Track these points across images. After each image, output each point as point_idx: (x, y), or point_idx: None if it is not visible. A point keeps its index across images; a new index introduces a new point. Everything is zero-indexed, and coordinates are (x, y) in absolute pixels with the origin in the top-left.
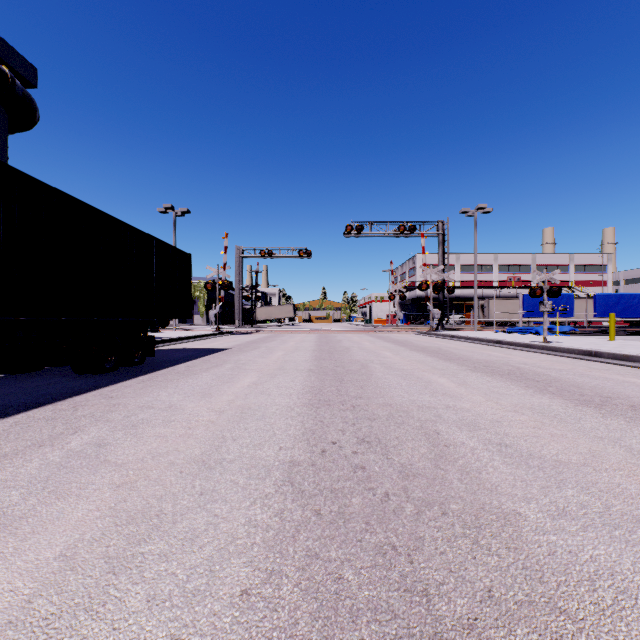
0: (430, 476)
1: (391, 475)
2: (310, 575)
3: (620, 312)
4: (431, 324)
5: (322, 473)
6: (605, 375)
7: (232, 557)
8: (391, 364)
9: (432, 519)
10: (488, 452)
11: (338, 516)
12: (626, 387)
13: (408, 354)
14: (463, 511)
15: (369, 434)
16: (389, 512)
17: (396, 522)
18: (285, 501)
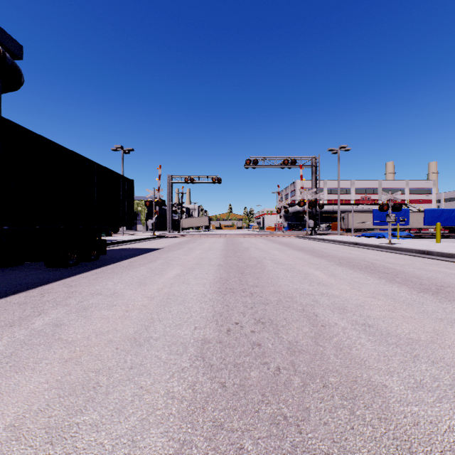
0: (312, 352)
1: (281, 351)
2: (216, 445)
3: (442, 222)
4: (307, 230)
5: (227, 349)
6: (436, 269)
7: (151, 427)
8: (279, 260)
9: (315, 391)
10: (356, 331)
11: (239, 388)
12: (453, 278)
13: (291, 252)
14: (340, 383)
15: (263, 316)
16: (280, 384)
17: (286, 394)
18: (197, 374)
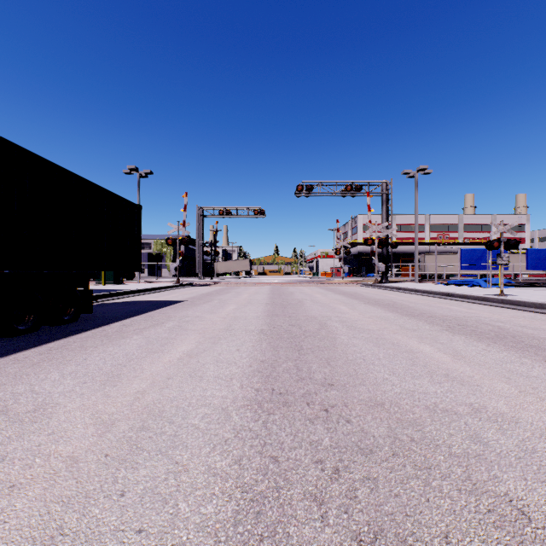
0: None
1: None
2: None
3: None
4: (376, 277)
5: None
6: None
7: None
8: (352, 322)
9: None
10: None
11: None
12: None
13: (365, 308)
14: None
15: (379, 519)
16: None
17: None
18: None
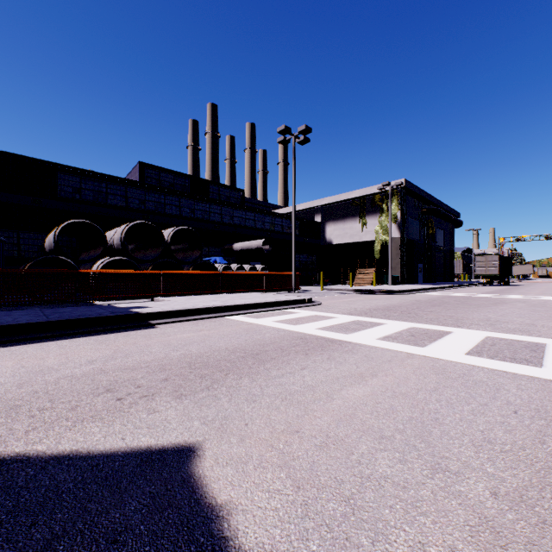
0: None
1: None
2: None
3: None
4: None
5: None
6: None
7: None
8: None
9: None
10: None
11: None
12: None
13: None
14: None
15: None
16: None
17: None
18: None
